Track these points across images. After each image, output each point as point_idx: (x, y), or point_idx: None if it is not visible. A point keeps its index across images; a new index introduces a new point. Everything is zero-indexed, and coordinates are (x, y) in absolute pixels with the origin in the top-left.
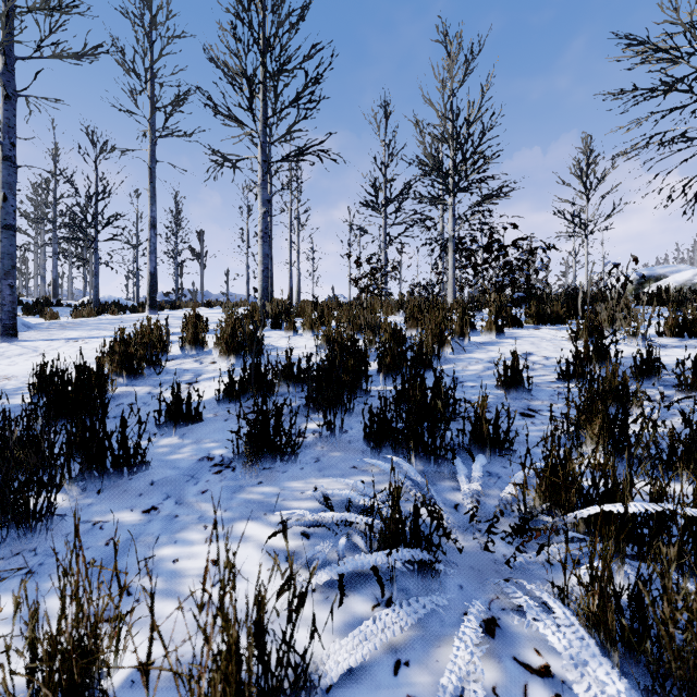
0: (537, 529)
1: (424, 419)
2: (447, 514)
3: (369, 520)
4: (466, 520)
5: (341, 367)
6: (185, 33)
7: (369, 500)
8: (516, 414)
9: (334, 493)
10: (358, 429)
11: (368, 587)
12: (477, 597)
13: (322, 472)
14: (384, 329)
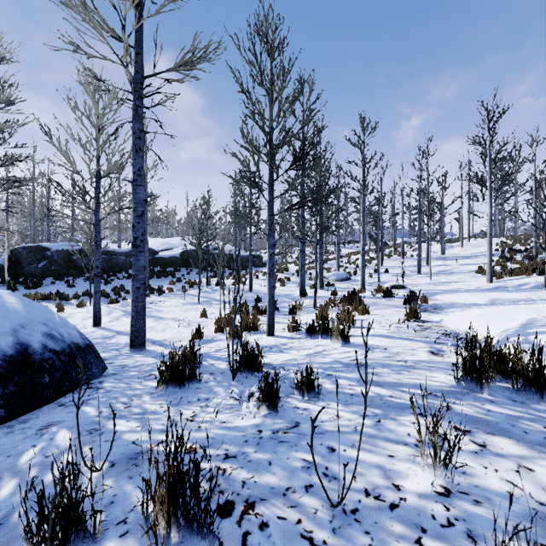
0: None
1: None
2: None
3: None
4: None
5: None
6: None
7: None
8: None
9: None
10: None
11: None
12: None
13: None
14: None
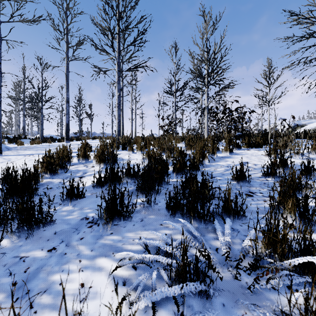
0: (264, 267)
1: (198, 199)
2: (212, 255)
3: (170, 260)
4: (223, 258)
5: (154, 171)
6: (82, 12)
7: (170, 251)
8: (243, 194)
9: (150, 243)
10: (163, 202)
11: (169, 304)
12: (233, 312)
13: (144, 227)
14: (175, 150)
